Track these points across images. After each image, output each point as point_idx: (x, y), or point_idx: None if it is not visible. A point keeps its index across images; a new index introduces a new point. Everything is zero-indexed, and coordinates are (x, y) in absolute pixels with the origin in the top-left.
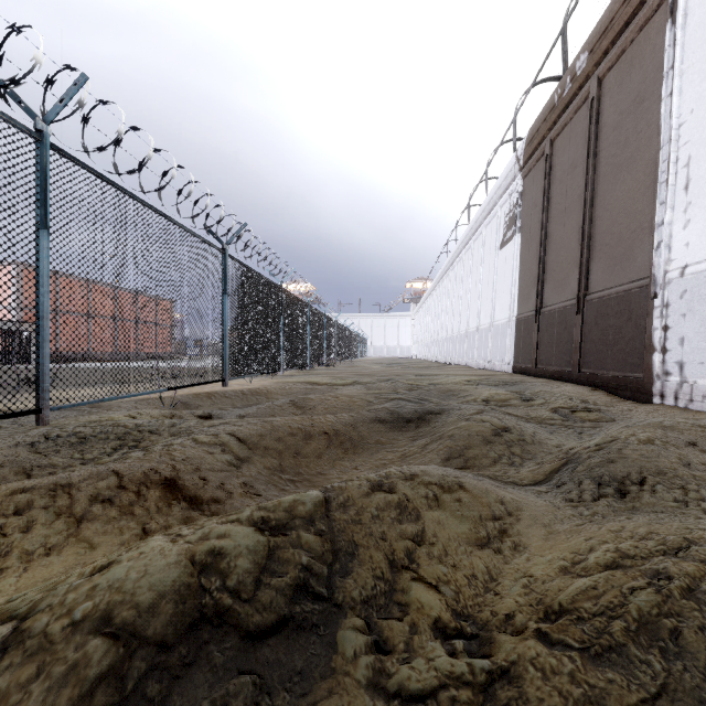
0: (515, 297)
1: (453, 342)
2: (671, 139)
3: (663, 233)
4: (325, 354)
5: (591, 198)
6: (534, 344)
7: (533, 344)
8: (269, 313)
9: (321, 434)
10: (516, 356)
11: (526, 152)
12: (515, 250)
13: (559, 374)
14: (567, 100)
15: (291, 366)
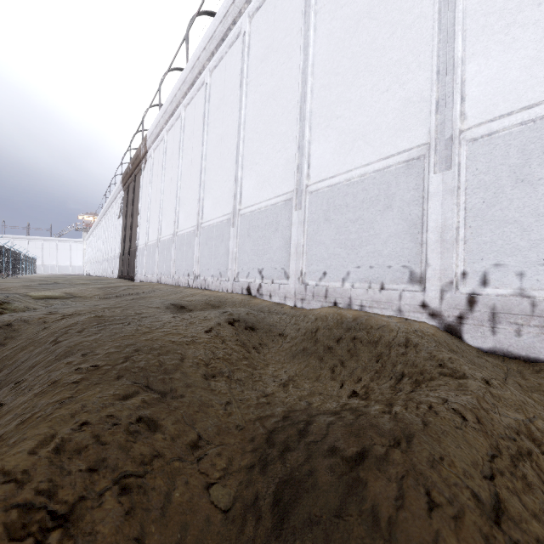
0: (120, 244)
1: (103, 263)
2: (139, 210)
3: (138, 235)
4: None
5: (133, 215)
6: (122, 265)
7: (122, 265)
8: None
9: (10, 288)
10: (119, 271)
11: (123, 182)
12: (121, 223)
13: (125, 277)
14: (130, 174)
15: None
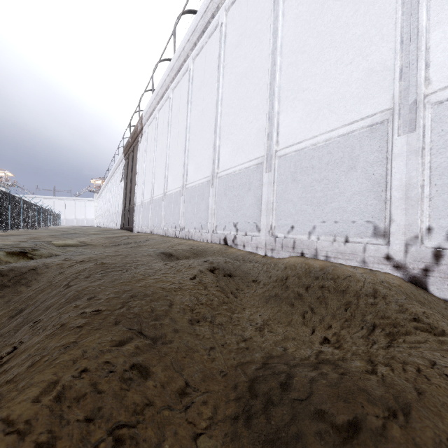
0: (122, 202)
1: (109, 217)
2: (137, 175)
3: (135, 195)
4: (31, 223)
5: (132, 179)
6: (123, 219)
7: (123, 219)
8: (5, 205)
9: (40, 237)
10: (121, 223)
11: (124, 153)
12: (123, 185)
13: (126, 228)
14: (130, 146)
15: (13, 227)
